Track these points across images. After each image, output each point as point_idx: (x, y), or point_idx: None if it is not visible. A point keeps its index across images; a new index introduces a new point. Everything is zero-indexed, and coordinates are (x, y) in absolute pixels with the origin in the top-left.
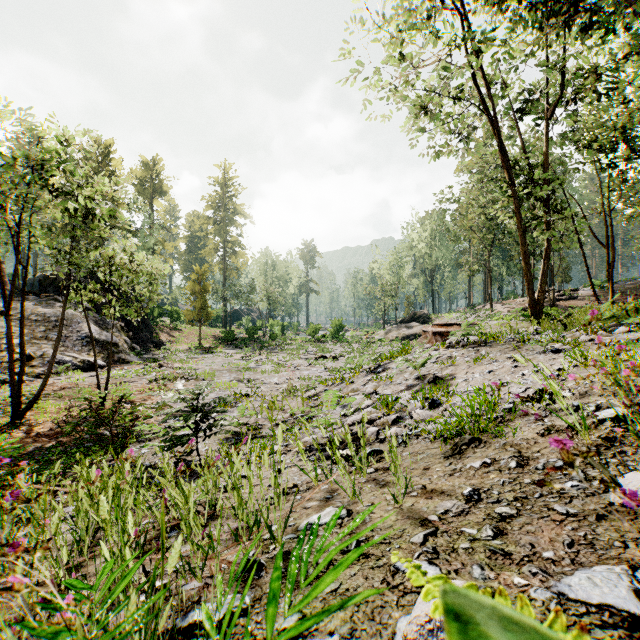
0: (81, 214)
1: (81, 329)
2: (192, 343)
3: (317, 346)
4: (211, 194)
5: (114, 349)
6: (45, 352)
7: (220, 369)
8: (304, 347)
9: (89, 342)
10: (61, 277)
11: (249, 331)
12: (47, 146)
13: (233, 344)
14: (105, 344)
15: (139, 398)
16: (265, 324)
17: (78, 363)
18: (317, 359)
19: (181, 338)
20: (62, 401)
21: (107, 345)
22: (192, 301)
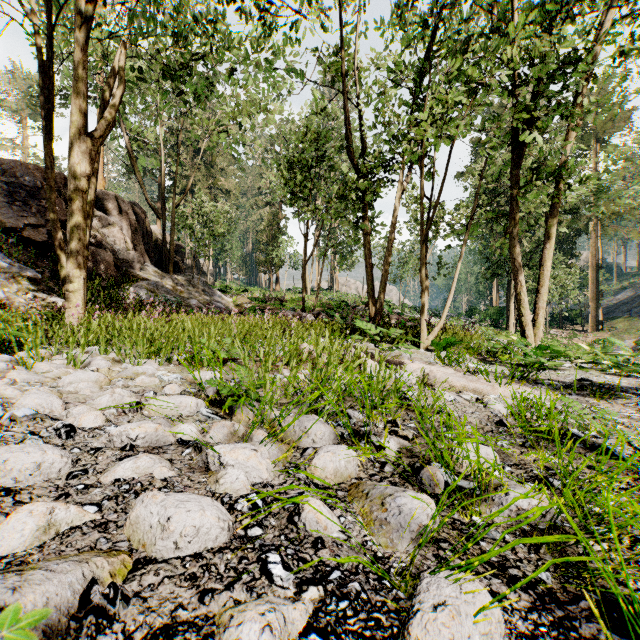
0: None
1: None
2: None
3: None
4: None
5: None
6: None
7: None
8: None
9: None
10: None
11: None
12: None
13: None
14: None
15: None
16: None
17: None
18: None
19: None
20: None
21: None
22: None
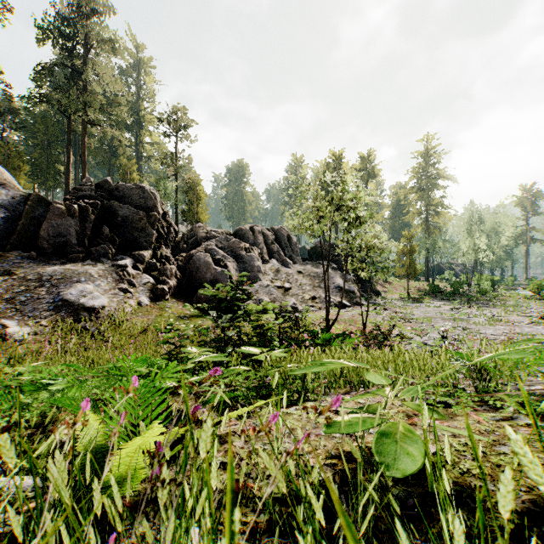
0: (354, 220)
1: (334, 282)
2: (400, 293)
3: (541, 304)
4: (414, 166)
5: (353, 295)
6: (320, 295)
7: (433, 317)
8: (522, 304)
9: (339, 290)
10: (319, 248)
11: (454, 285)
12: (342, 189)
13: (438, 296)
14: (347, 292)
15: (383, 329)
16: (471, 278)
17: (336, 303)
18: (541, 318)
19: (391, 289)
20: (340, 324)
21: (349, 292)
22: (401, 260)
